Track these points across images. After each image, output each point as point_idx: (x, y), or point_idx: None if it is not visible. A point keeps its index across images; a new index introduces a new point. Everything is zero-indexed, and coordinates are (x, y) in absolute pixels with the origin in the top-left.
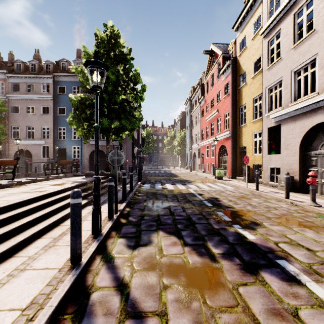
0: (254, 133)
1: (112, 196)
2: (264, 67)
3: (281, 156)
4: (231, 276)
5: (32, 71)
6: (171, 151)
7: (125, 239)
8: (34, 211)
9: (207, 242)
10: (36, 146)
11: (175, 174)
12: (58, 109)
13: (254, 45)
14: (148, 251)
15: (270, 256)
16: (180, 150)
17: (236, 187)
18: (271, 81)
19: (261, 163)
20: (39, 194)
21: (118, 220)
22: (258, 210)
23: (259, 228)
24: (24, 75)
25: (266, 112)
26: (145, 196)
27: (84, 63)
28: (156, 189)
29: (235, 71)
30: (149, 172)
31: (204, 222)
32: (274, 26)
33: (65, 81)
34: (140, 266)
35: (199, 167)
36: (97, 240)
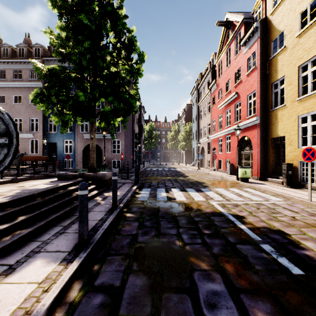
0: (302, 116)
1: None
2: None
3: None
4: None
5: (20, 56)
6: (175, 146)
7: None
8: None
9: None
10: (23, 139)
11: (182, 172)
12: None
13: None
14: None
15: None
16: (186, 145)
17: (283, 198)
18: None
19: None
20: None
21: None
22: None
23: None
24: (10, 60)
25: None
26: (137, 223)
27: None
28: (158, 201)
29: (265, 35)
30: (151, 169)
31: None
32: None
33: None
34: None
35: (208, 164)
36: None
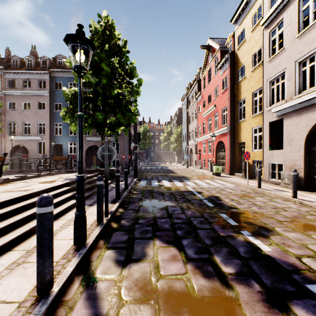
0: (254, 128)
1: (102, 197)
2: (265, 59)
3: (284, 151)
4: (253, 314)
5: (29, 66)
6: (168, 147)
7: (114, 250)
8: (9, 216)
9: (214, 255)
10: (32, 142)
11: (172, 170)
12: (54, 105)
13: (254, 37)
14: (141, 270)
15: (297, 278)
16: (177, 146)
17: (235, 184)
18: (273, 74)
19: (262, 159)
20: (20, 194)
21: (108, 224)
22: (266, 212)
23: (273, 235)
24: (20, 70)
25: (267, 106)
26: (141, 194)
27: (64, 37)
28: (153, 186)
29: (233, 65)
30: (146, 168)
31: (207, 227)
32: (276, 16)
33: (61, 77)
34: (130, 294)
35: (195, 163)
36: (79, 254)
